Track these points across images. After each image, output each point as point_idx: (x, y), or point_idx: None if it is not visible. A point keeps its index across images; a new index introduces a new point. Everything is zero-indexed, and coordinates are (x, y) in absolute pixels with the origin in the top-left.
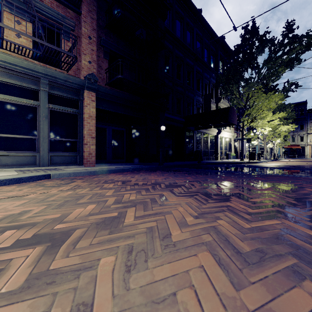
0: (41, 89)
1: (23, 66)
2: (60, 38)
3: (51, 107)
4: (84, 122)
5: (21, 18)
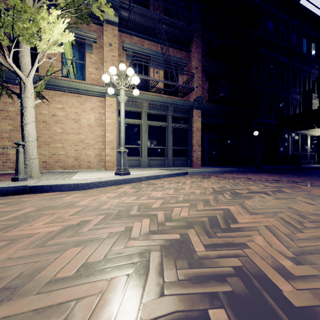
0: (168, 114)
1: (161, 101)
2: (177, 75)
3: (173, 125)
4: (193, 134)
5: (158, 69)
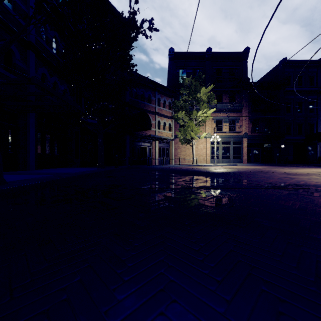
0: (231, 141)
1: (227, 137)
2: (235, 123)
3: (233, 146)
4: (243, 149)
5: (226, 123)
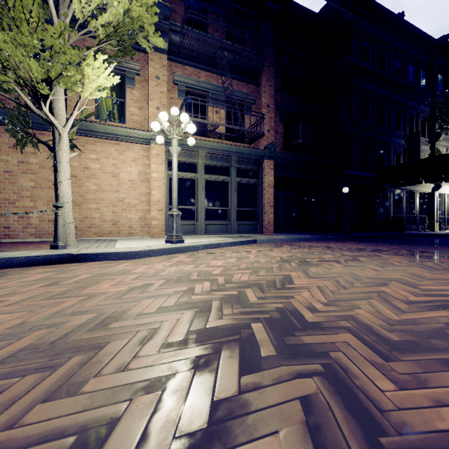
0: (232, 165)
1: (222, 149)
2: (243, 115)
3: (238, 180)
4: (263, 191)
5: (218, 108)
